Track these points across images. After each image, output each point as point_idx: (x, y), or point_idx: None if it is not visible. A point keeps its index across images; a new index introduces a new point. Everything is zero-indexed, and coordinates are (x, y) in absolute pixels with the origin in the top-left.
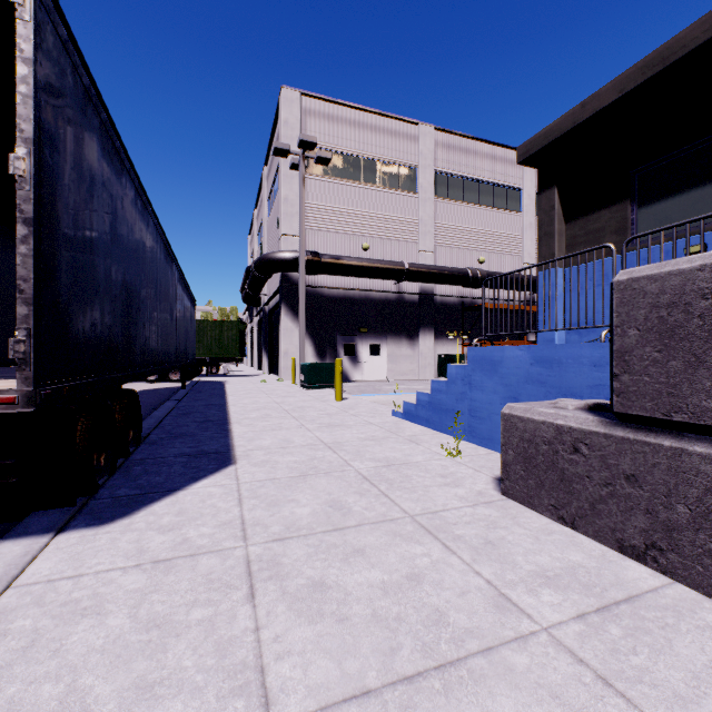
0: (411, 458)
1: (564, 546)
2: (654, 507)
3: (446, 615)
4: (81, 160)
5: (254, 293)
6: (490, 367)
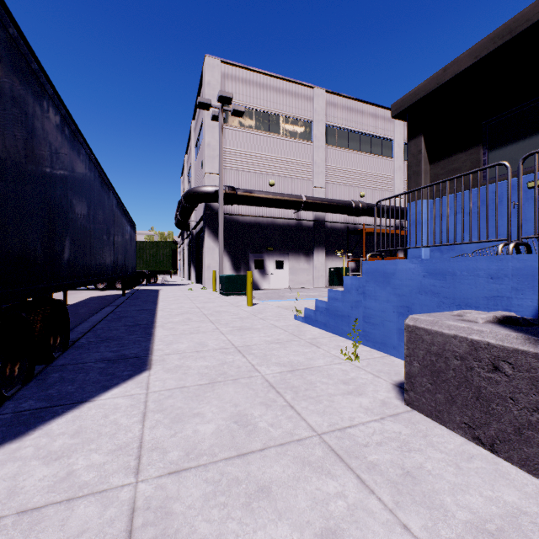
0: (313, 363)
1: (491, 479)
2: None
3: None
4: None
5: (184, 219)
6: (383, 279)
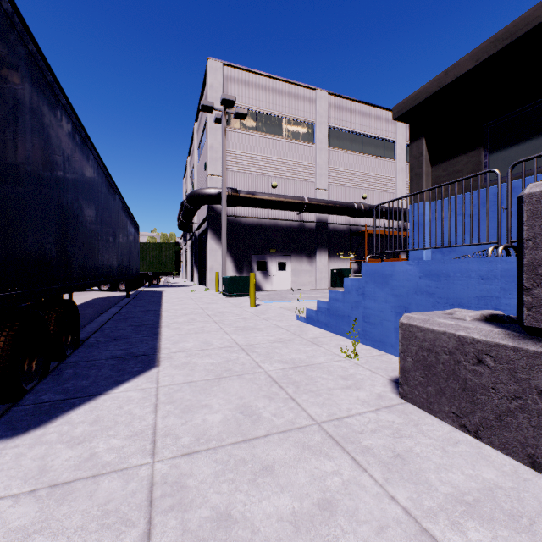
0: (314, 360)
1: (473, 460)
2: None
3: None
4: (1, 81)
5: (187, 221)
6: (381, 280)
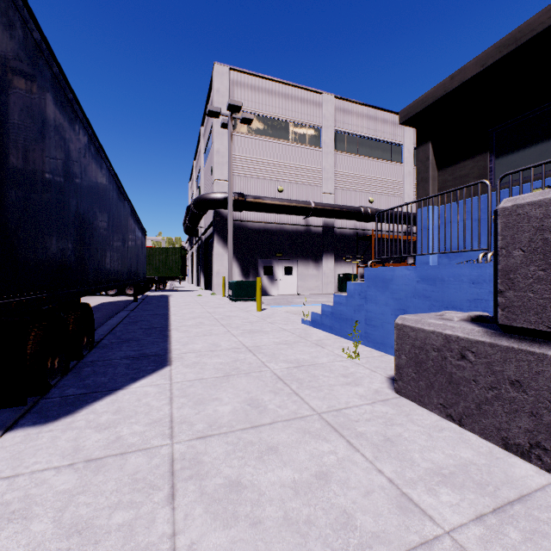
0: (317, 360)
1: (454, 443)
2: (538, 411)
3: (353, 518)
4: (32, 104)
5: (193, 225)
6: (382, 284)
